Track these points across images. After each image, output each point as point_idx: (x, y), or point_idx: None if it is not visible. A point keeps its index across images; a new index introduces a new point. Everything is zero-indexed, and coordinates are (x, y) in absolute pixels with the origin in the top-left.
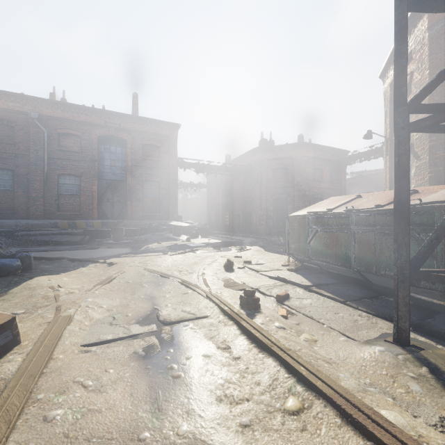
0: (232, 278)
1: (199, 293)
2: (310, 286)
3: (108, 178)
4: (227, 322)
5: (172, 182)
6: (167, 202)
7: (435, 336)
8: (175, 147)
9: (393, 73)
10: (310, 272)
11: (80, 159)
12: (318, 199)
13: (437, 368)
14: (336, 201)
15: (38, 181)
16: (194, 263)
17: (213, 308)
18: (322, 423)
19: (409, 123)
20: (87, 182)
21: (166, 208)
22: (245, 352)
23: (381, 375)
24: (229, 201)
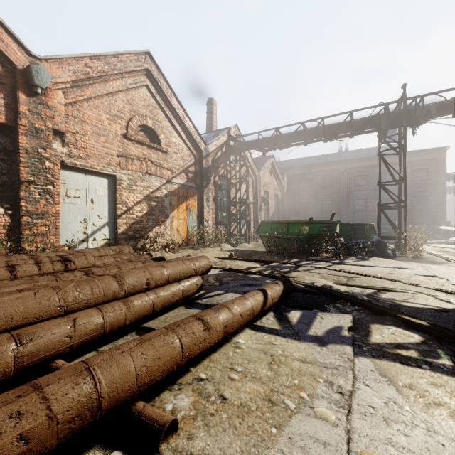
0: None
1: None
2: None
3: (384, 198)
4: None
5: (440, 195)
6: (435, 211)
7: None
8: (443, 165)
9: None
10: None
11: (366, 189)
12: None
13: None
14: None
15: (344, 205)
16: None
17: None
18: None
19: None
20: (371, 202)
21: (433, 216)
22: None
23: None
24: None
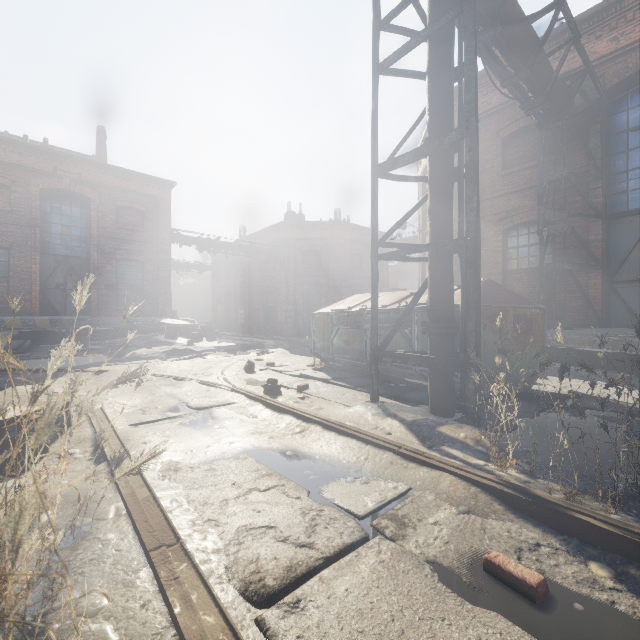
0: (254, 378)
1: (223, 389)
2: (329, 380)
3: (58, 253)
4: (254, 404)
5: (163, 263)
6: (156, 291)
7: (404, 401)
8: (167, 213)
9: (424, 163)
10: (333, 370)
11: (8, 222)
12: (357, 291)
13: (387, 409)
14: (357, 299)
15: None
16: (207, 367)
17: (240, 396)
18: (313, 432)
19: (378, 255)
20: (22, 258)
21: (154, 300)
22: (269, 417)
23: (356, 416)
24: (245, 290)
